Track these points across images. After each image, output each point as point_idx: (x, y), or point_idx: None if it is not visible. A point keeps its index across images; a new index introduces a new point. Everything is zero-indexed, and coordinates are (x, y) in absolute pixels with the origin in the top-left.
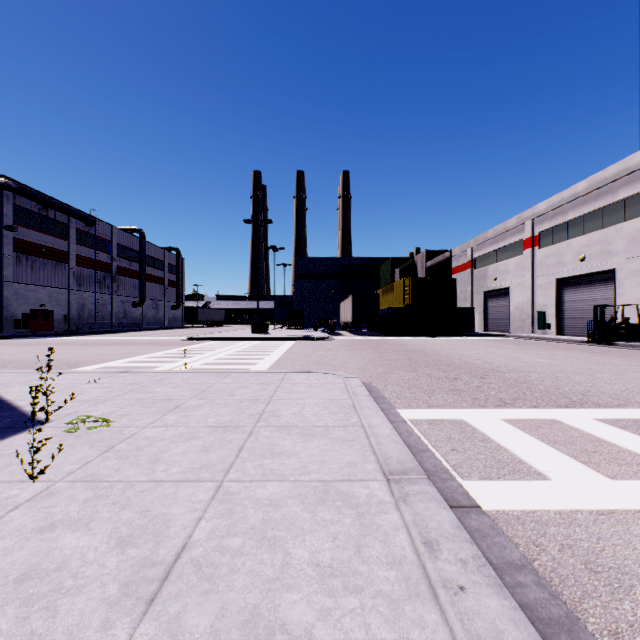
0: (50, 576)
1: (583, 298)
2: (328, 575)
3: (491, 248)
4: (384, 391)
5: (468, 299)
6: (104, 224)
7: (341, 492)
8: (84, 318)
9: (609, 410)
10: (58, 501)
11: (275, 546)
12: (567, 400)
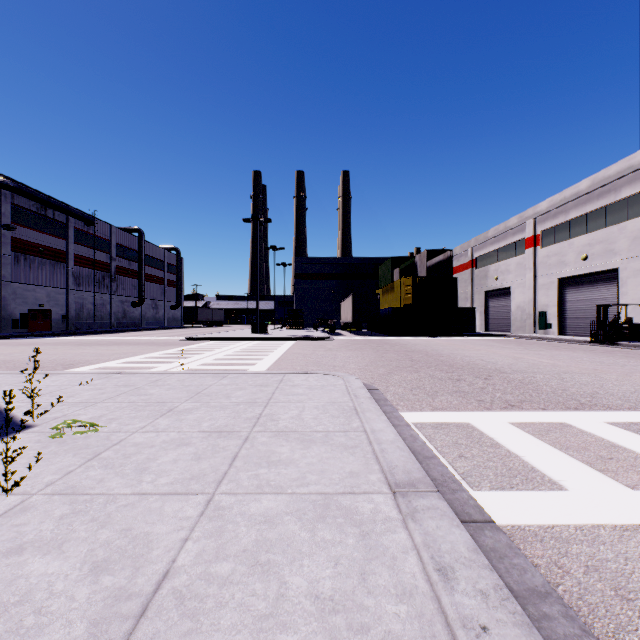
0: (9, 612)
1: (585, 298)
2: (329, 610)
3: (492, 247)
4: (386, 393)
5: (469, 299)
6: (103, 223)
7: (343, 507)
8: (83, 318)
9: (620, 413)
10: (31, 518)
11: (269, 573)
12: (576, 402)
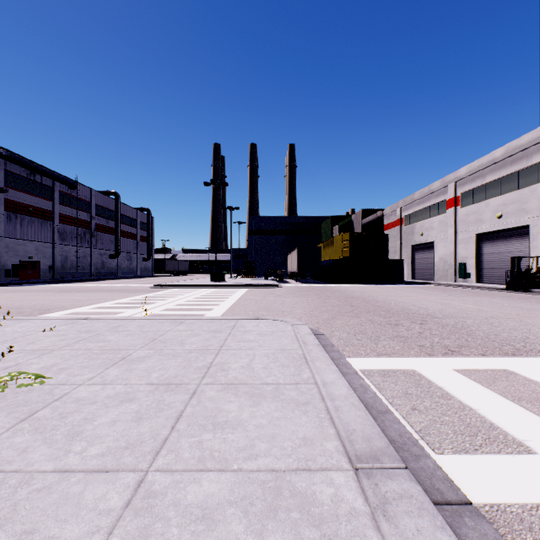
0: None
1: (500, 251)
2: None
3: (418, 208)
4: (331, 338)
5: (397, 252)
6: (84, 187)
7: (297, 492)
8: (67, 268)
9: None
10: None
11: None
12: (511, 347)
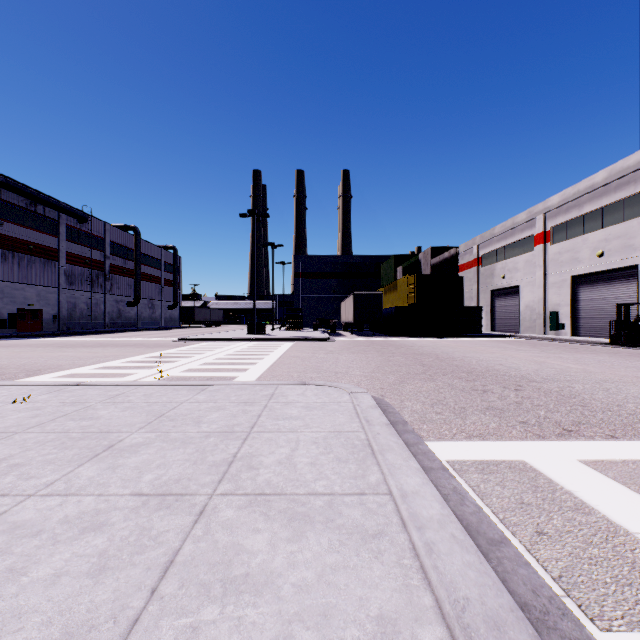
0: None
1: (601, 296)
2: None
3: (499, 245)
4: (402, 410)
5: (474, 298)
6: (97, 221)
7: None
8: (75, 318)
9: None
10: None
11: None
12: None
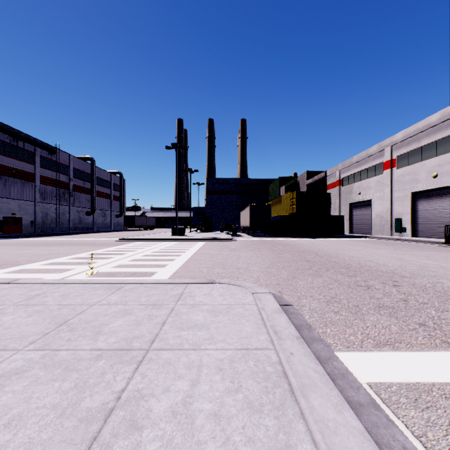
0: None
1: (435, 207)
2: None
3: (356, 170)
4: (301, 309)
5: (337, 209)
6: (63, 153)
7: None
8: (47, 223)
9: None
10: None
11: None
12: None
